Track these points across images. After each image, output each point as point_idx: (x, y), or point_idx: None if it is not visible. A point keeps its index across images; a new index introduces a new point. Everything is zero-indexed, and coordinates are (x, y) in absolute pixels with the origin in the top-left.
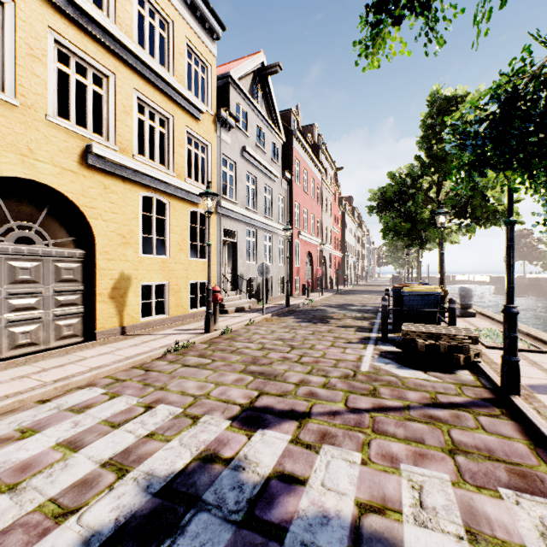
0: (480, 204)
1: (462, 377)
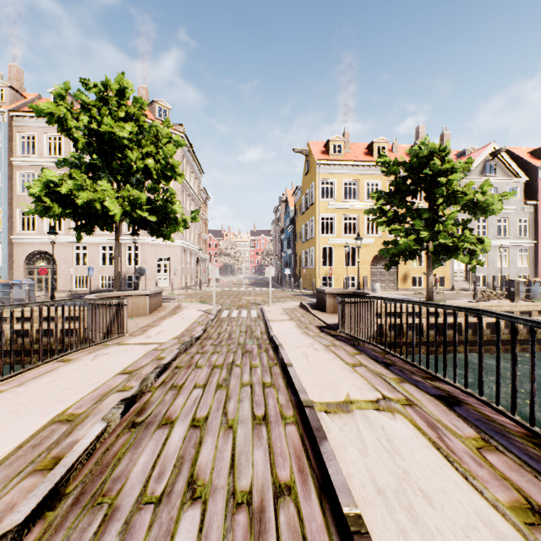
0: None
1: None
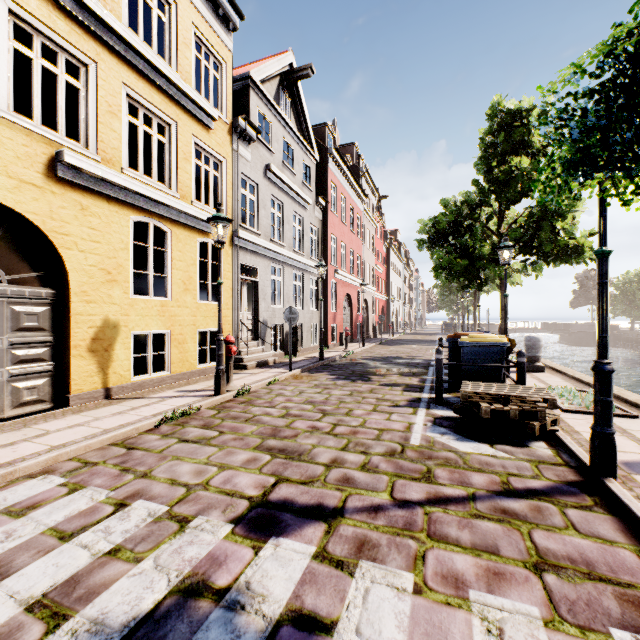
0: (549, 238)
1: (538, 451)
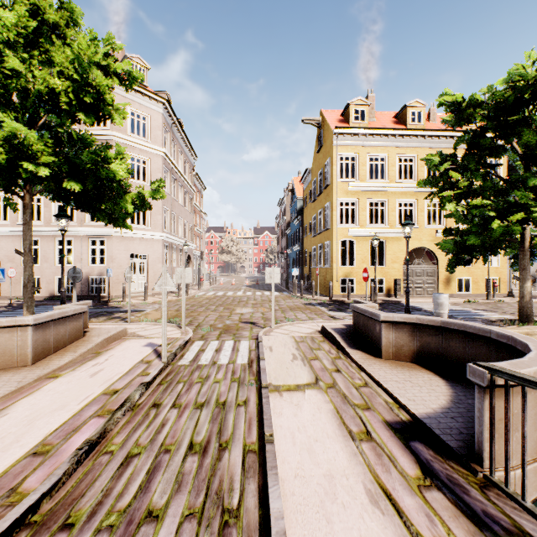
0: None
1: None
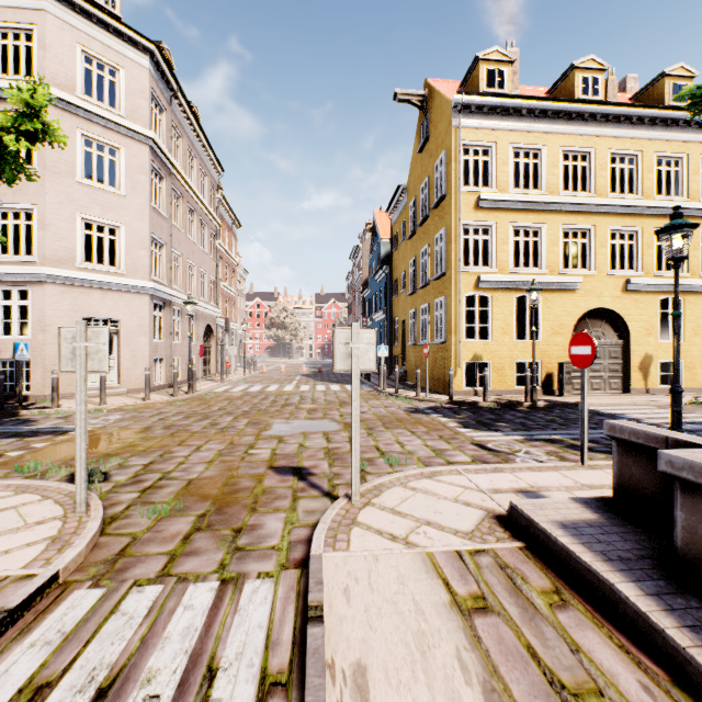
0: None
1: None
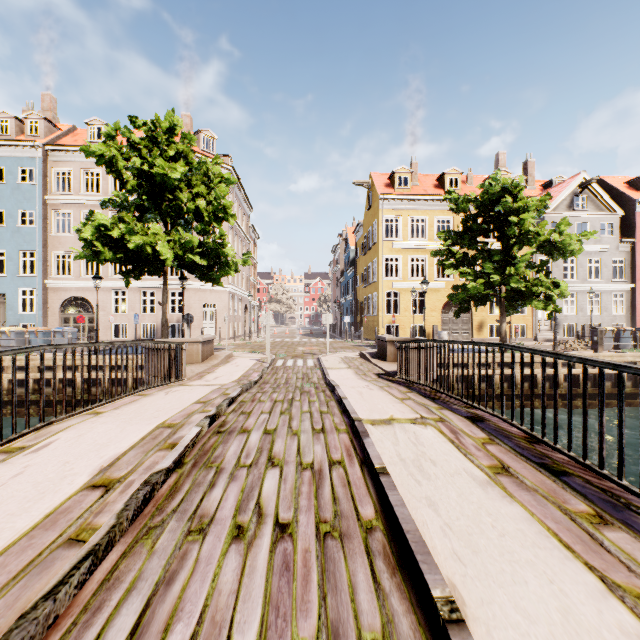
0: None
1: None
